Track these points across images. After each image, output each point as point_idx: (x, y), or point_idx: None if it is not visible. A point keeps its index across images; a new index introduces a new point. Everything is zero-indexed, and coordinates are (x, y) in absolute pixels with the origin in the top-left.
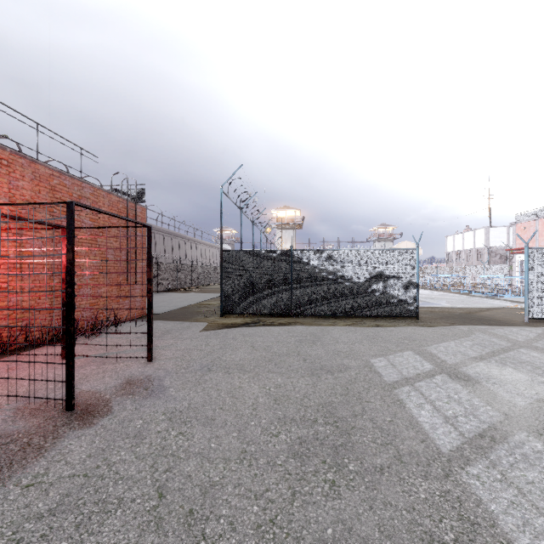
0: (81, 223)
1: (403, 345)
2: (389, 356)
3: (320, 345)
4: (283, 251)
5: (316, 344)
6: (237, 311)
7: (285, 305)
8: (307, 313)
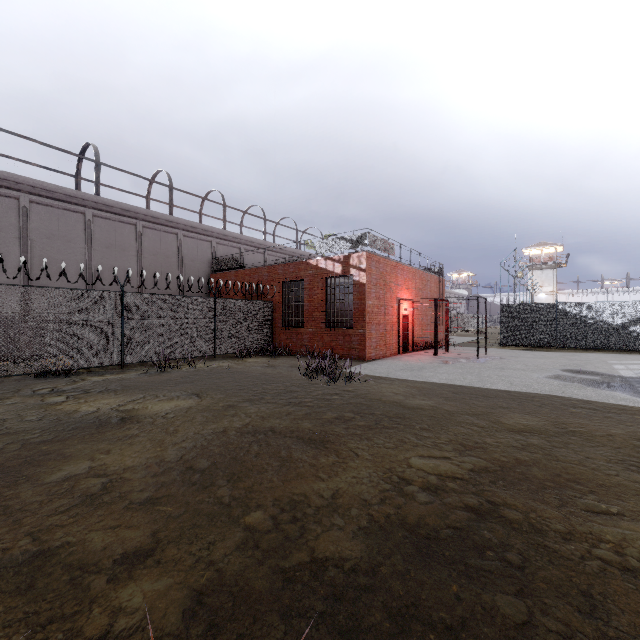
0: (427, 294)
1: (637, 359)
2: (620, 360)
3: (576, 356)
4: (549, 304)
5: (574, 356)
6: (512, 343)
7: (550, 340)
8: (569, 346)
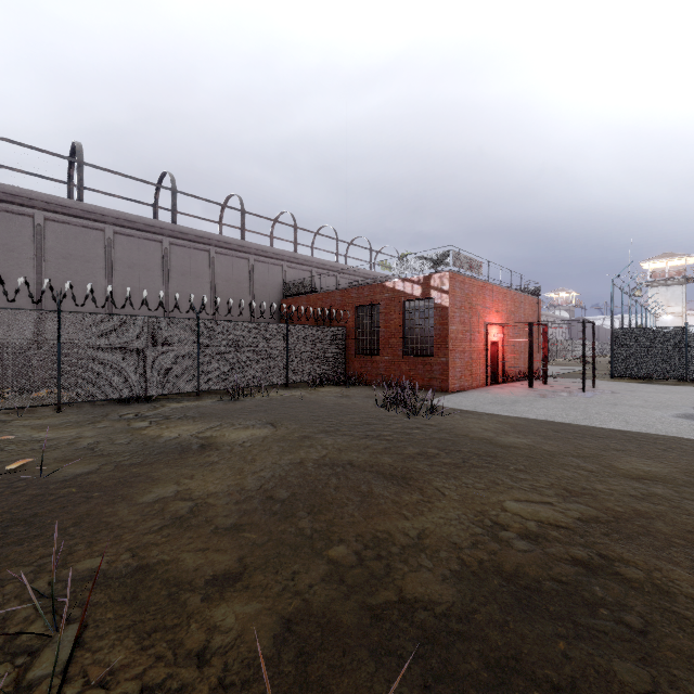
0: (520, 317)
1: None
2: None
3: None
4: (676, 327)
5: None
6: (627, 375)
7: (678, 372)
8: None
